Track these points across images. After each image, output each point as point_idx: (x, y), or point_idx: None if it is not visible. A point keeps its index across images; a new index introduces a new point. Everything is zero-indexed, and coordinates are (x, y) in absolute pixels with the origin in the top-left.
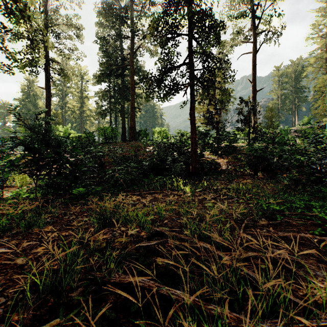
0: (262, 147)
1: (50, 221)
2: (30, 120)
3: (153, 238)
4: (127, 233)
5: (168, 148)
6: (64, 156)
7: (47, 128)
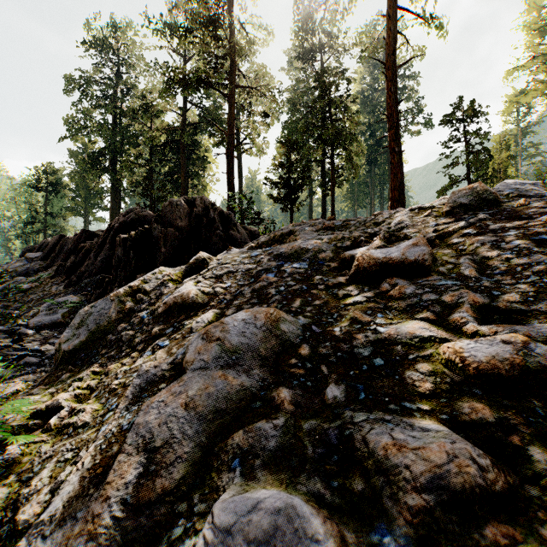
0: None
1: None
2: None
3: None
4: None
5: None
6: None
7: None
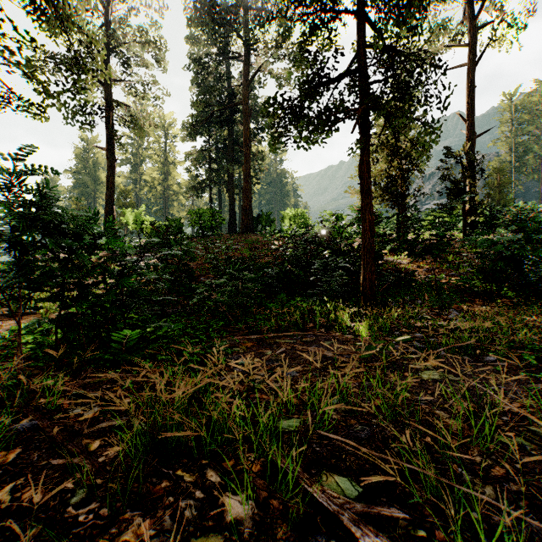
0: (513, 239)
1: (31, 425)
2: (2, 170)
3: (311, 540)
4: (222, 509)
5: (311, 244)
6: (86, 256)
7: (109, 214)
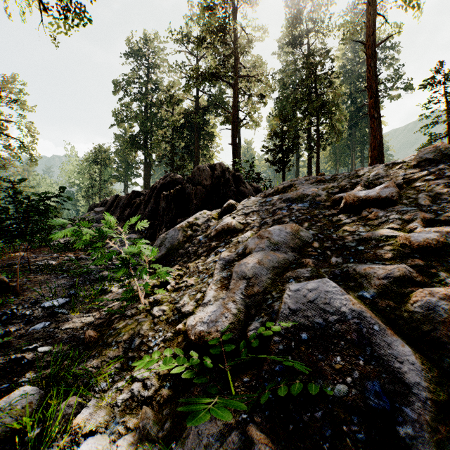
0: None
1: None
2: None
3: None
4: None
5: None
6: None
7: None
